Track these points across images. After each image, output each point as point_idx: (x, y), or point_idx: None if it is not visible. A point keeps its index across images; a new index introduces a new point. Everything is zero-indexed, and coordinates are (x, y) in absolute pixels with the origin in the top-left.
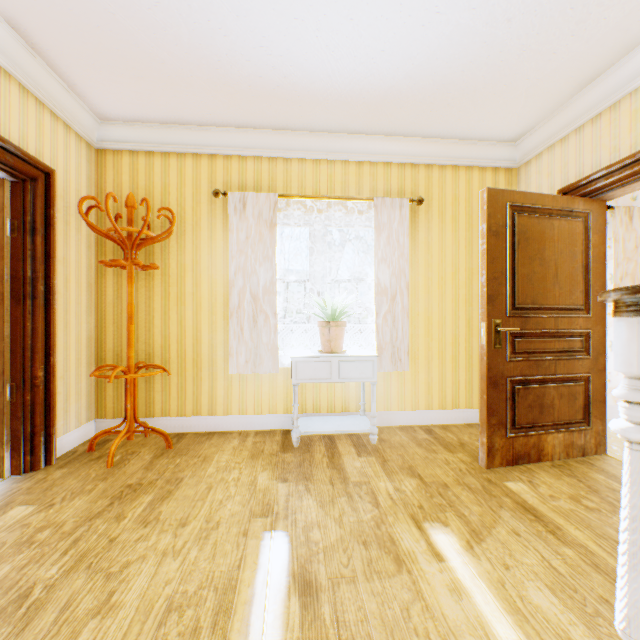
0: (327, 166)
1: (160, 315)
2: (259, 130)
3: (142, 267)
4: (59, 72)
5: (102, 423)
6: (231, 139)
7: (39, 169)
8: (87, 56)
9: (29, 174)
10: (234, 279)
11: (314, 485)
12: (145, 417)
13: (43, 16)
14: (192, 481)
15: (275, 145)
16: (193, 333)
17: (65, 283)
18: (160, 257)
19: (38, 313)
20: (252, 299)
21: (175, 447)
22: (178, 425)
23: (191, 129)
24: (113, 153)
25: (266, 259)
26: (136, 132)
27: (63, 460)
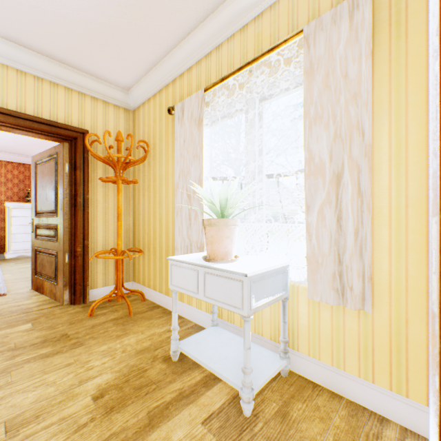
0: (254, 26)
1: (153, 215)
2: (191, 34)
3: (122, 181)
4: (85, 71)
5: (134, 284)
6: (179, 58)
7: (78, 132)
8: (75, 50)
9: (70, 136)
10: (178, 181)
11: (93, 426)
12: (147, 287)
13: (40, 39)
14: (78, 351)
15: (206, 39)
16: (165, 229)
17: (104, 197)
18: (153, 173)
19: (77, 215)
20: (188, 198)
21: (133, 316)
22: (159, 299)
23: (158, 67)
24: (138, 110)
25: (195, 157)
26: (141, 89)
27: (93, 302)
